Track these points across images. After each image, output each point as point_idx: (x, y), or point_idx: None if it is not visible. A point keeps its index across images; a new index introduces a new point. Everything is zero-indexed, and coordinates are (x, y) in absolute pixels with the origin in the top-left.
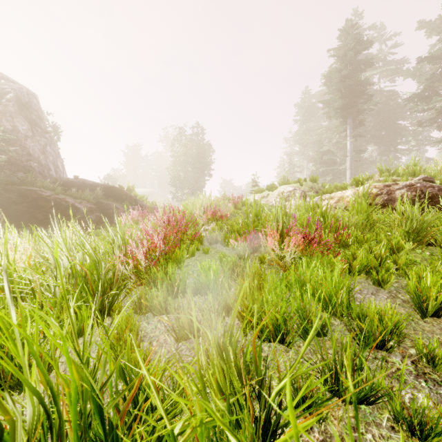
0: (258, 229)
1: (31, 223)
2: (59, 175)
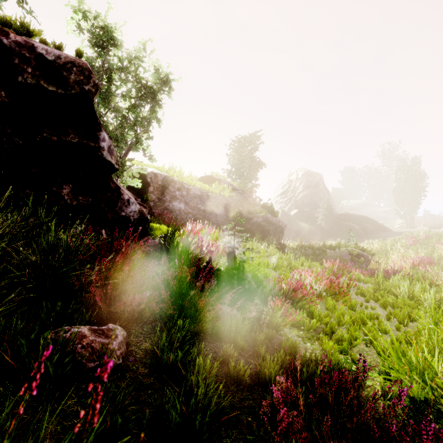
0: (438, 242)
1: (338, 233)
2: (335, 211)
